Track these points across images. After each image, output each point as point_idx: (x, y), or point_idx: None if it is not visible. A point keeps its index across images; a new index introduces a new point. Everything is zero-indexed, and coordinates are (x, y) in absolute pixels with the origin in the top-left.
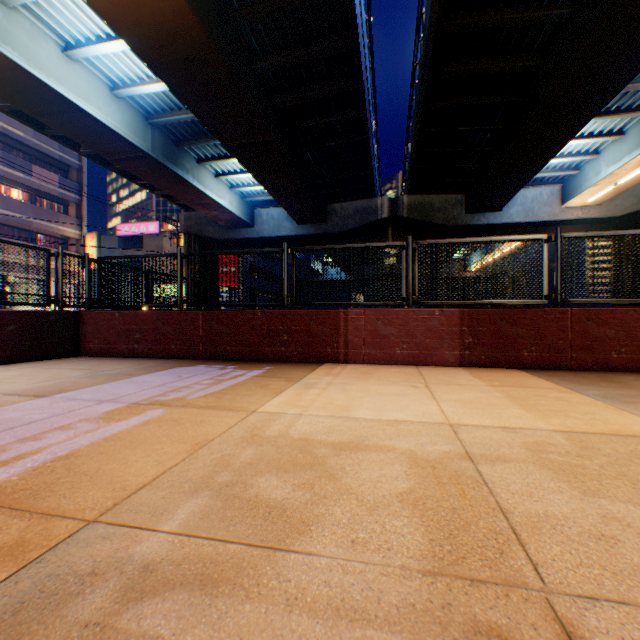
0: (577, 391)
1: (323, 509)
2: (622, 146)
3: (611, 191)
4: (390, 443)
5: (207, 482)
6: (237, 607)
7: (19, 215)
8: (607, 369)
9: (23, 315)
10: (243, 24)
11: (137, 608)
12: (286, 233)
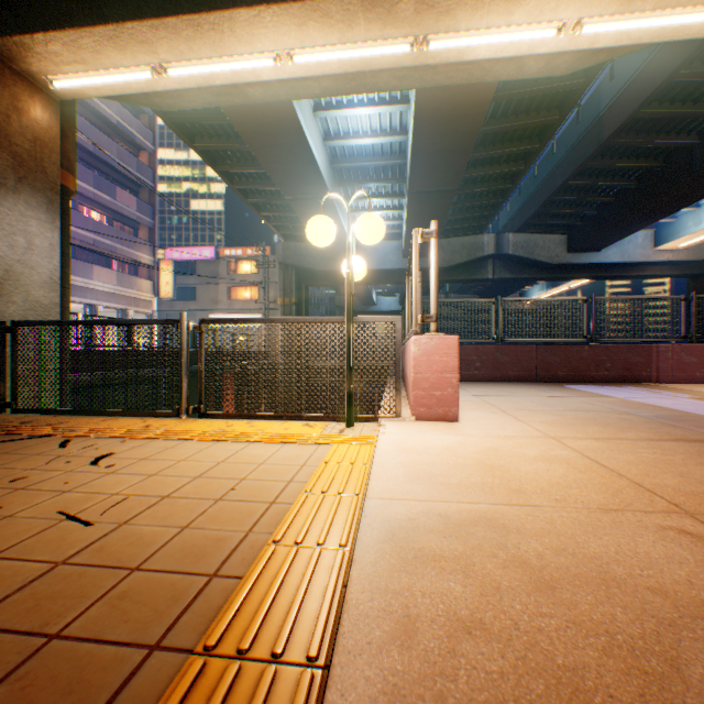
0: None
1: None
2: None
3: (703, 238)
4: None
5: None
6: None
7: (106, 240)
8: None
9: None
10: None
11: None
12: (391, 266)
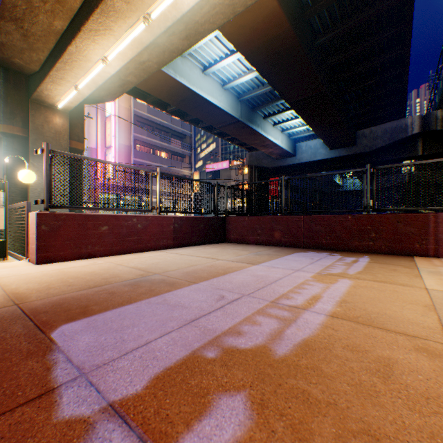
0: None
1: None
2: None
3: None
4: None
5: None
6: None
7: (165, 166)
8: None
9: (205, 219)
10: (313, 15)
11: None
12: (320, 157)
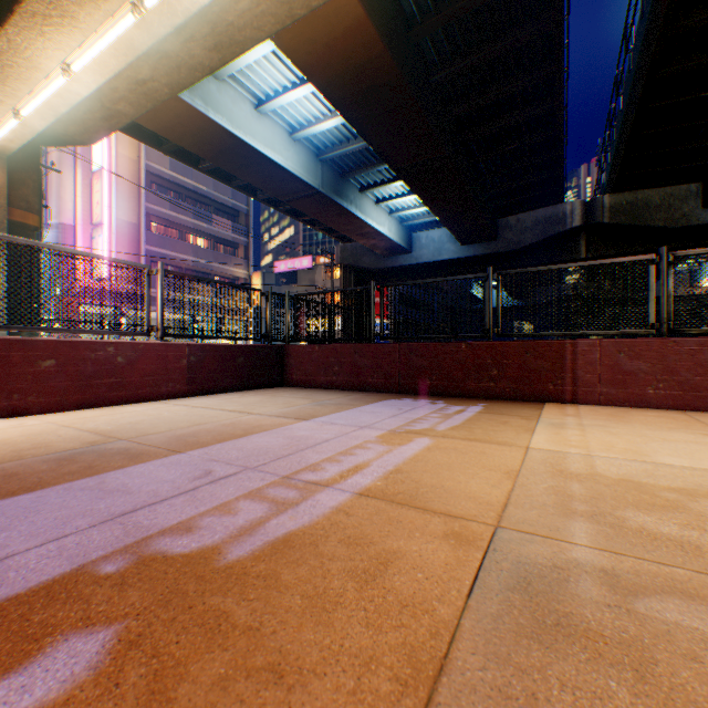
0: None
1: None
2: None
3: None
4: None
5: (567, 508)
6: None
7: (203, 261)
8: None
9: (248, 349)
10: (424, 37)
11: (640, 602)
12: (448, 256)
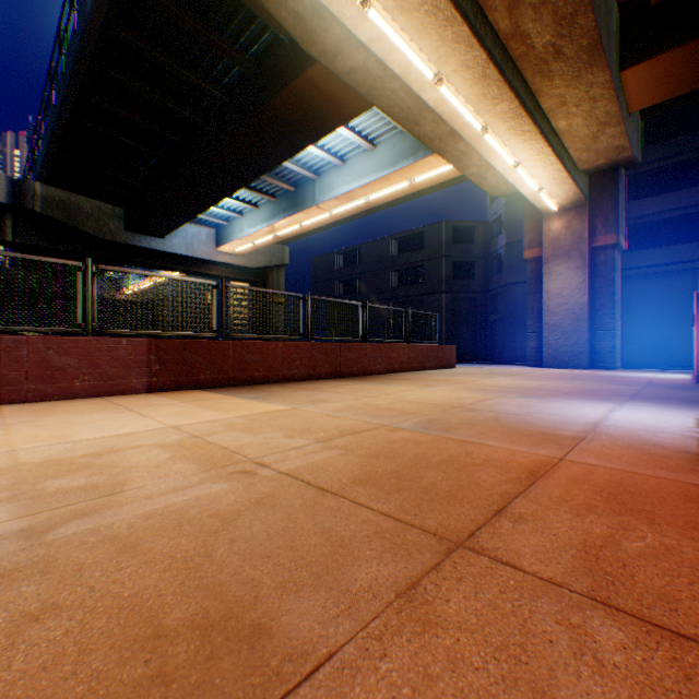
0: (241, 397)
1: (127, 476)
2: (258, 216)
3: (252, 247)
4: (138, 443)
5: None
6: (122, 508)
7: None
8: (254, 383)
9: None
10: None
11: (53, 533)
12: None
